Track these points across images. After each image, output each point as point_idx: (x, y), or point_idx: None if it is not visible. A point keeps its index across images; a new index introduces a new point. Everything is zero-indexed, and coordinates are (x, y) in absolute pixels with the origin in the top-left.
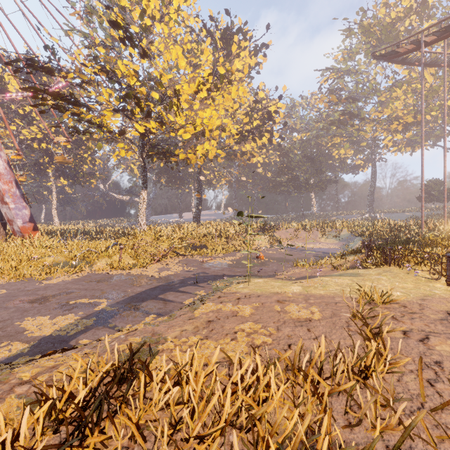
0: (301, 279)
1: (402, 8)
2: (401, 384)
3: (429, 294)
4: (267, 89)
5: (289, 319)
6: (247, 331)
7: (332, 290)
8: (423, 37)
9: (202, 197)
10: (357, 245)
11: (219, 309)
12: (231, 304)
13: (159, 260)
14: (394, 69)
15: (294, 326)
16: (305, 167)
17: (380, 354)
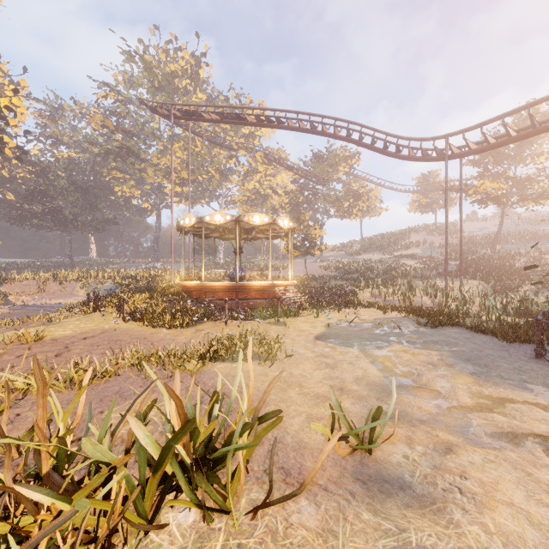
0: None
1: (180, 67)
2: None
3: (96, 329)
4: (5, 63)
5: None
6: None
7: None
8: (173, 110)
9: None
10: None
11: None
12: None
13: None
14: None
15: None
16: (73, 198)
17: None
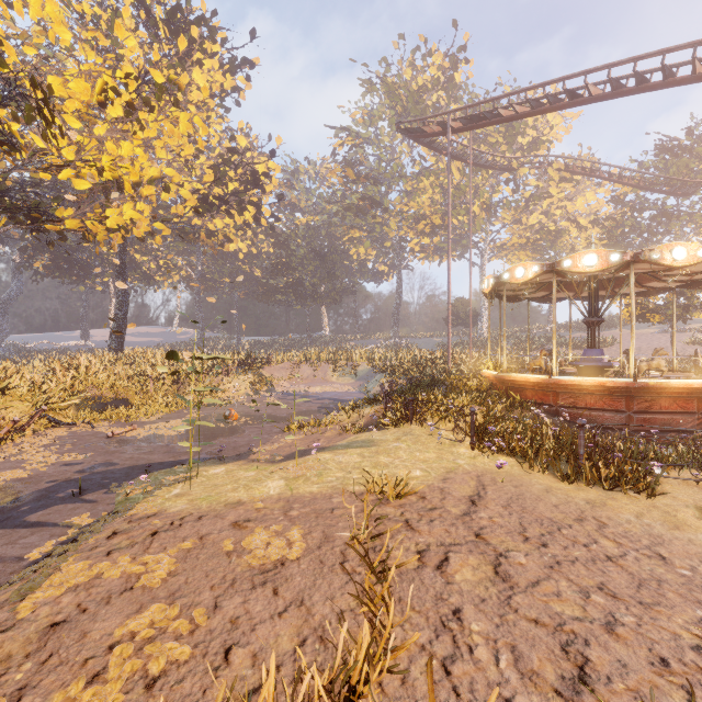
0: (290, 458)
1: (430, 77)
2: (407, 689)
3: (452, 467)
4: (255, 135)
5: (245, 570)
6: (142, 637)
7: (331, 480)
8: (450, 121)
9: (127, 305)
10: (378, 386)
11: (95, 576)
12: (132, 553)
13: (1, 442)
14: (421, 153)
15: (250, 588)
16: (312, 267)
17: (382, 626)
